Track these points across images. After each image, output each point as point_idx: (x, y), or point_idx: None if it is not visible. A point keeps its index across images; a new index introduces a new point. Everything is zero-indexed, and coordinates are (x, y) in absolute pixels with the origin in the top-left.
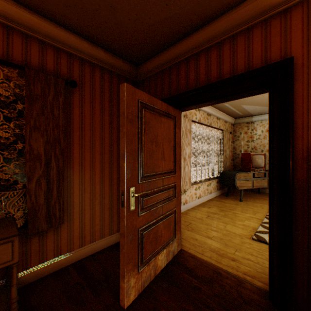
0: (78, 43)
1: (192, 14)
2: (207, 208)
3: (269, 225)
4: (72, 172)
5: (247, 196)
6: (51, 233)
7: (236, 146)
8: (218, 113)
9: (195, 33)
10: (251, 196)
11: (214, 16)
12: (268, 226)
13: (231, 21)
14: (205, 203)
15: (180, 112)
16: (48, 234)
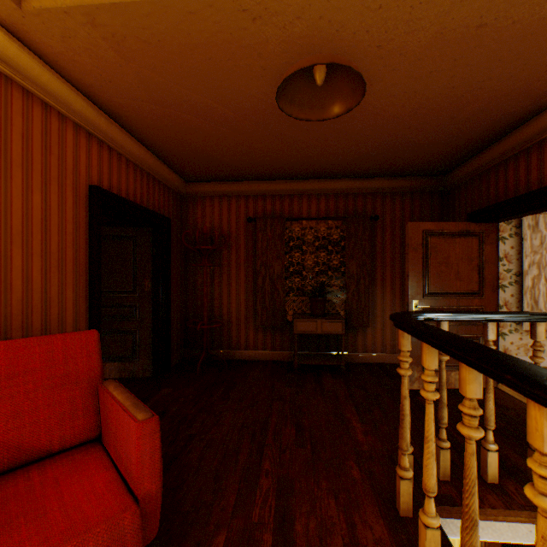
0: (379, 183)
1: (481, 137)
2: None
3: None
4: (374, 289)
5: None
6: (360, 333)
7: None
8: None
9: (496, 143)
10: None
11: (510, 128)
12: None
13: (532, 129)
14: None
15: (493, 224)
16: (358, 333)
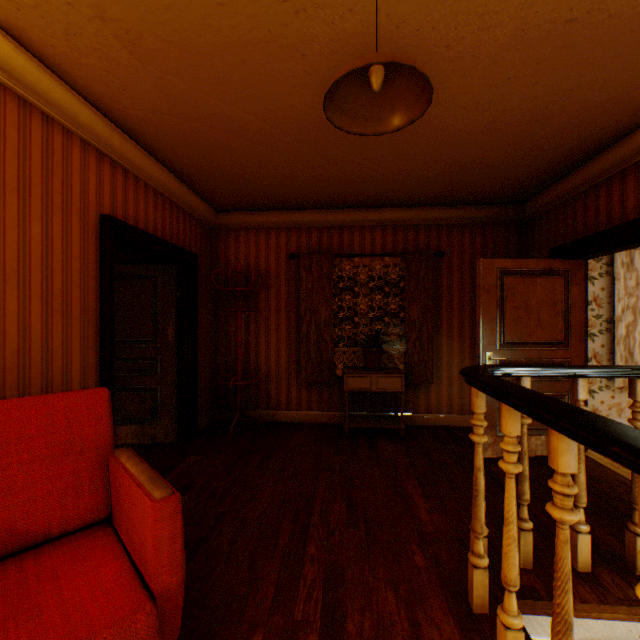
0: (445, 212)
1: (567, 157)
2: None
3: None
4: (439, 338)
5: None
6: (422, 391)
7: None
8: None
9: (585, 164)
10: None
11: (602, 147)
12: None
13: (628, 148)
14: None
15: (581, 261)
16: (420, 391)
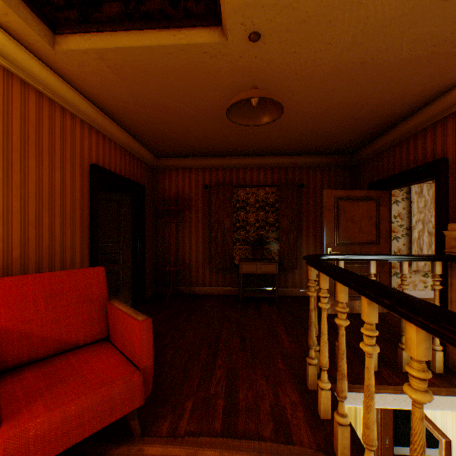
0: (304, 159)
1: (375, 128)
2: None
3: None
4: (301, 239)
5: None
6: (290, 273)
7: None
8: None
9: (387, 132)
10: None
11: (395, 123)
12: None
13: (409, 125)
14: None
15: (387, 191)
16: (288, 273)
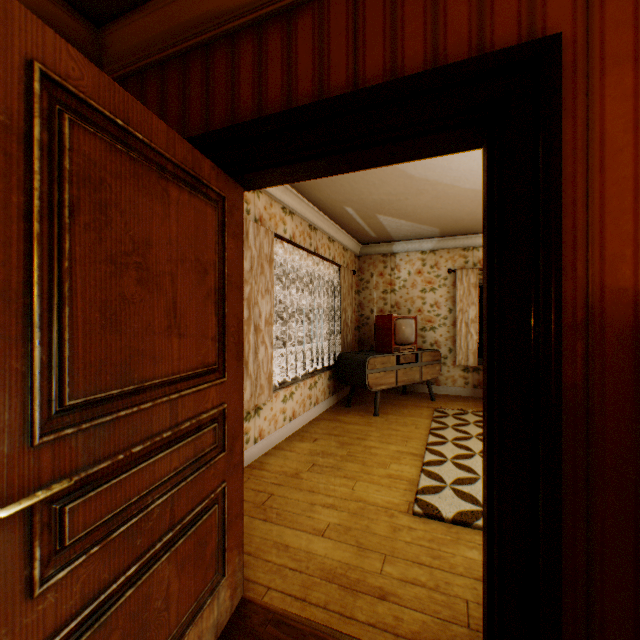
0: None
1: None
2: (310, 443)
3: (490, 515)
4: None
5: (385, 402)
6: None
7: (365, 300)
8: (333, 229)
9: None
10: (393, 402)
11: None
12: (486, 518)
13: None
14: (305, 429)
15: (241, 190)
16: None
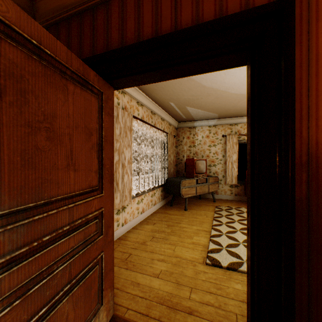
0: None
1: None
2: (151, 225)
3: (252, 272)
4: None
5: (190, 203)
6: None
7: (180, 151)
8: (163, 114)
9: None
10: (194, 203)
11: None
12: (250, 274)
13: None
14: (149, 218)
15: (112, 89)
16: None
